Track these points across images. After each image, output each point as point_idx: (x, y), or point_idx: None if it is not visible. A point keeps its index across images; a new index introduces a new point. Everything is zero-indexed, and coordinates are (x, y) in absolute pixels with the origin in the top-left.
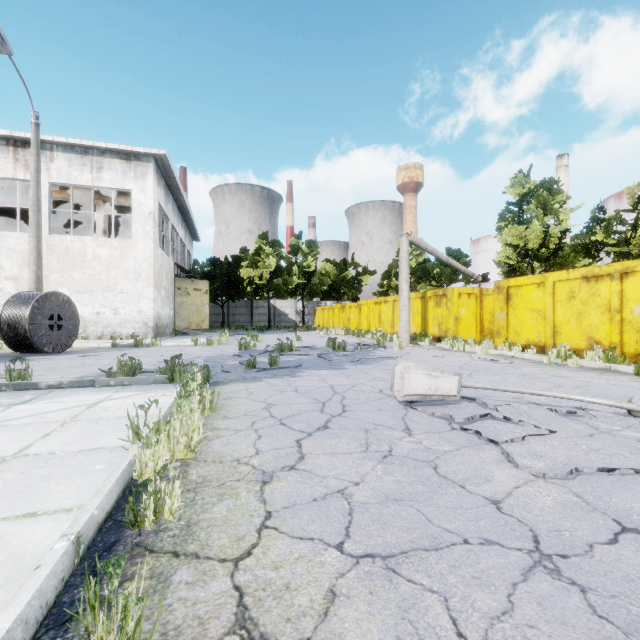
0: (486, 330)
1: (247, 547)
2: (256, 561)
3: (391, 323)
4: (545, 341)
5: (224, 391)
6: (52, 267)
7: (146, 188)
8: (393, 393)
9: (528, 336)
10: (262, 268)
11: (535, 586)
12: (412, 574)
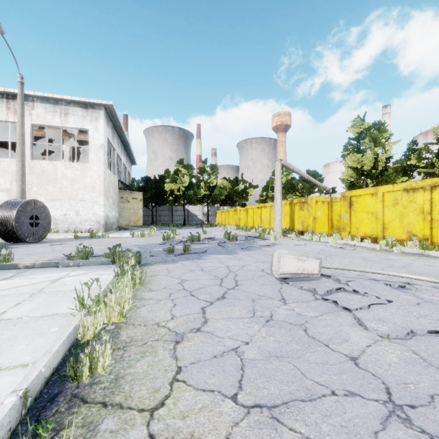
0: (335, 226)
1: (161, 398)
2: (168, 411)
3: (269, 221)
4: (377, 234)
5: (151, 270)
6: (33, 182)
7: (98, 128)
8: (272, 272)
9: (365, 230)
10: (179, 183)
11: (393, 434)
12: (292, 423)
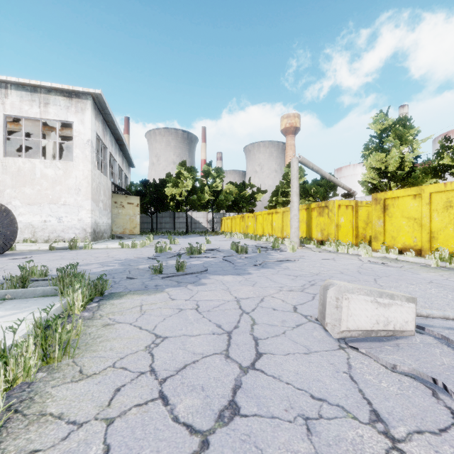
0: (360, 235)
1: None
2: None
3: (281, 229)
4: (422, 245)
5: (112, 309)
6: (6, 183)
7: (85, 120)
8: (325, 326)
9: (404, 240)
10: (181, 188)
11: None
12: None
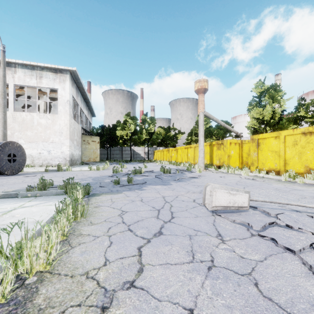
0: (244, 162)
1: None
2: None
3: (193, 158)
4: (279, 168)
5: (96, 201)
6: (15, 129)
7: (65, 87)
8: (205, 205)
9: (269, 165)
10: (127, 130)
11: None
12: None
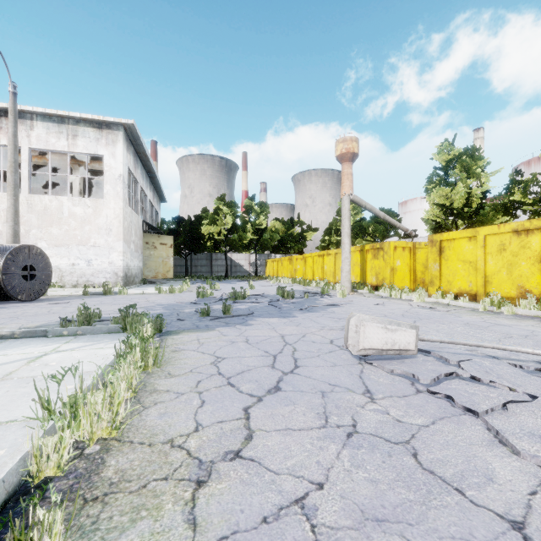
0: (418, 279)
1: None
2: None
3: (333, 273)
4: (476, 290)
5: (175, 342)
6: (32, 223)
7: (116, 153)
8: (347, 347)
9: (460, 285)
10: (220, 225)
11: None
12: None
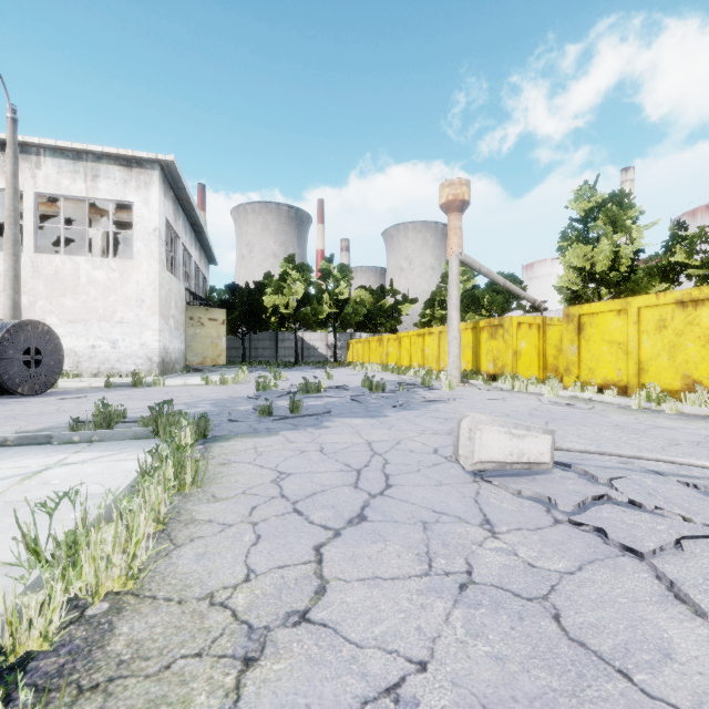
0: (550, 366)
1: None
2: None
3: (436, 358)
4: (627, 380)
5: (223, 451)
6: (38, 292)
7: (150, 200)
8: (458, 459)
9: (605, 374)
10: (288, 295)
11: None
12: None
